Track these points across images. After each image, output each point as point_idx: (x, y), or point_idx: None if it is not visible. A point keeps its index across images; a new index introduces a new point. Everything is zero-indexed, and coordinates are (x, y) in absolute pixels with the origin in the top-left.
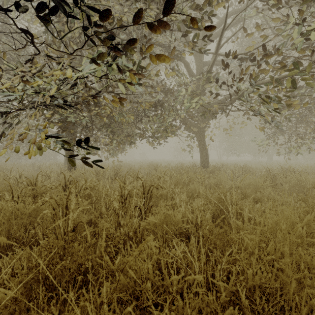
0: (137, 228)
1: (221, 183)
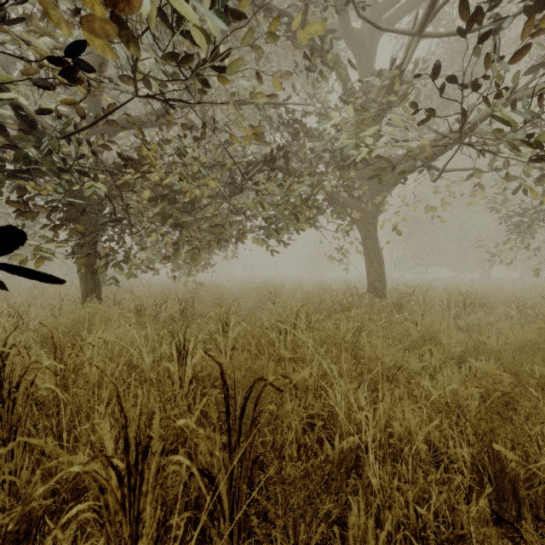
0: None
1: (435, 337)
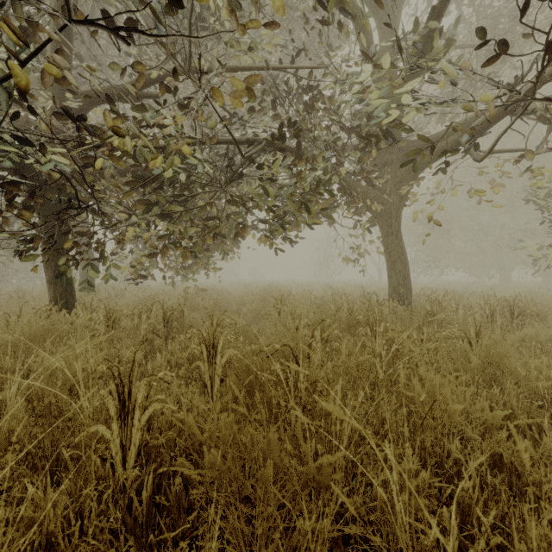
0: None
1: (500, 362)
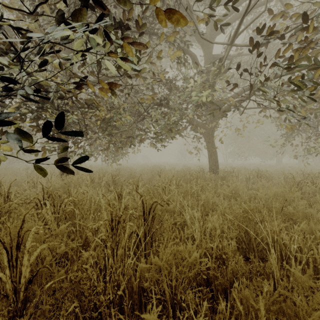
0: (131, 274)
1: (237, 192)
